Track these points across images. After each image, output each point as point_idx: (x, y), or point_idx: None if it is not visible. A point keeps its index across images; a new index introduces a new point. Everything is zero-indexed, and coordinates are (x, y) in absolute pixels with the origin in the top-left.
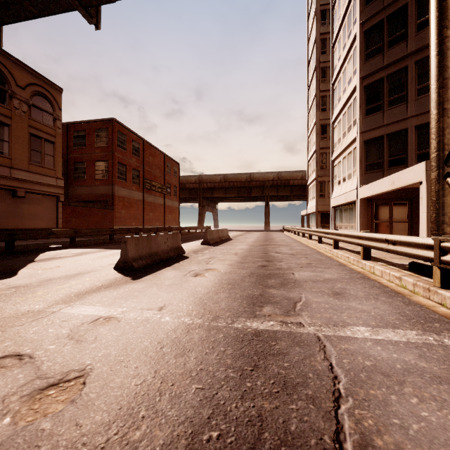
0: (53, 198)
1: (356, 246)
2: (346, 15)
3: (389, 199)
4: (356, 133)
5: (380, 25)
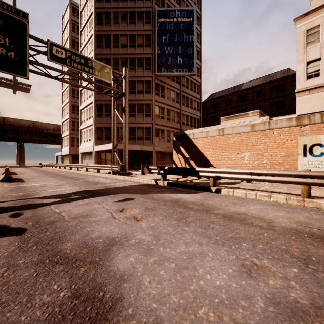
0: None
1: (94, 170)
2: None
3: (105, 152)
4: (93, 122)
5: (102, 82)
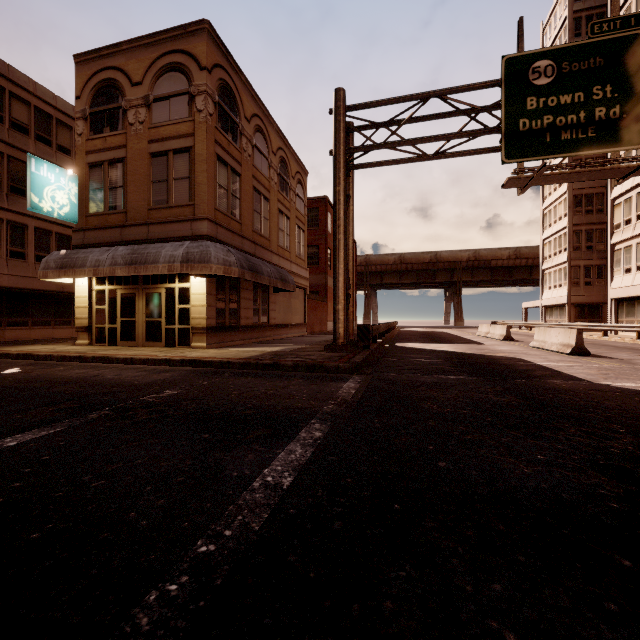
0: (302, 291)
1: None
2: None
3: None
4: None
5: None
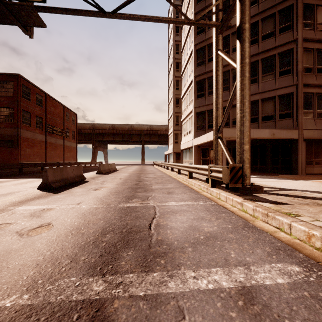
0: None
1: None
2: (188, 36)
3: (209, 146)
4: (192, 107)
5: (203, 49)
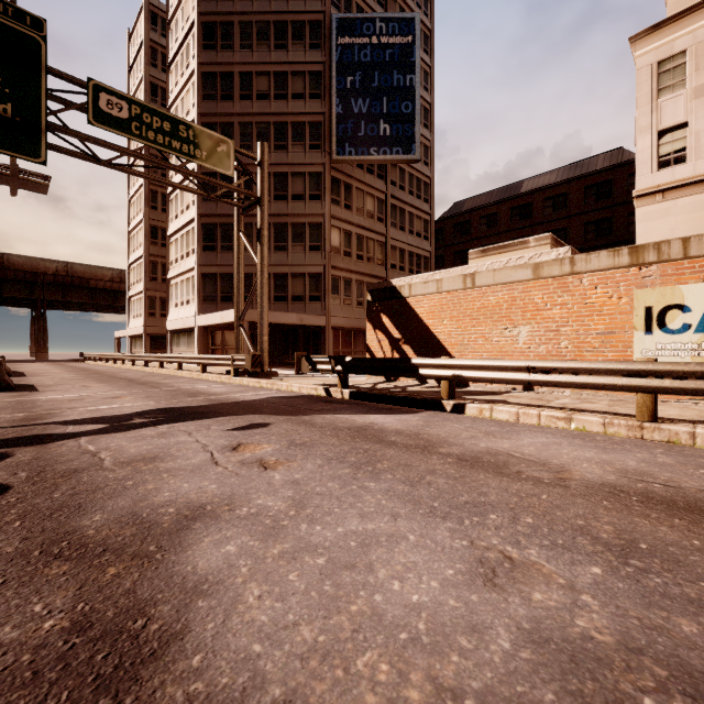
0: None
1: (196, 369)
2: None
3: (222, 328)
4: (195, 263)
5: (214, 176)
